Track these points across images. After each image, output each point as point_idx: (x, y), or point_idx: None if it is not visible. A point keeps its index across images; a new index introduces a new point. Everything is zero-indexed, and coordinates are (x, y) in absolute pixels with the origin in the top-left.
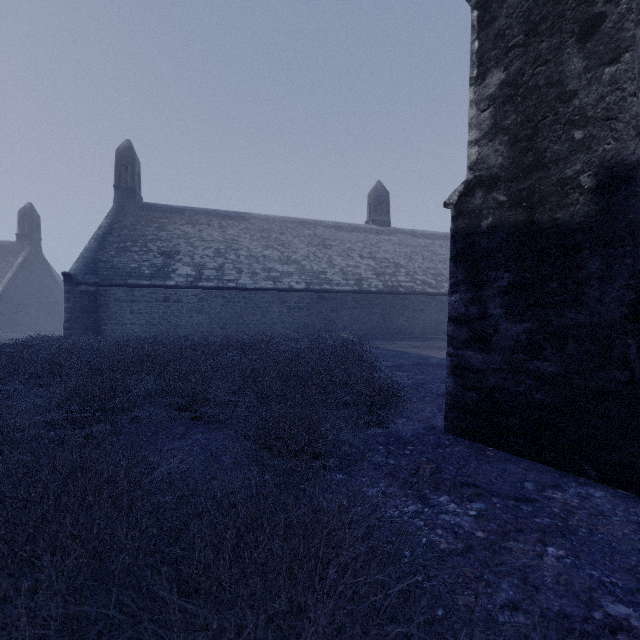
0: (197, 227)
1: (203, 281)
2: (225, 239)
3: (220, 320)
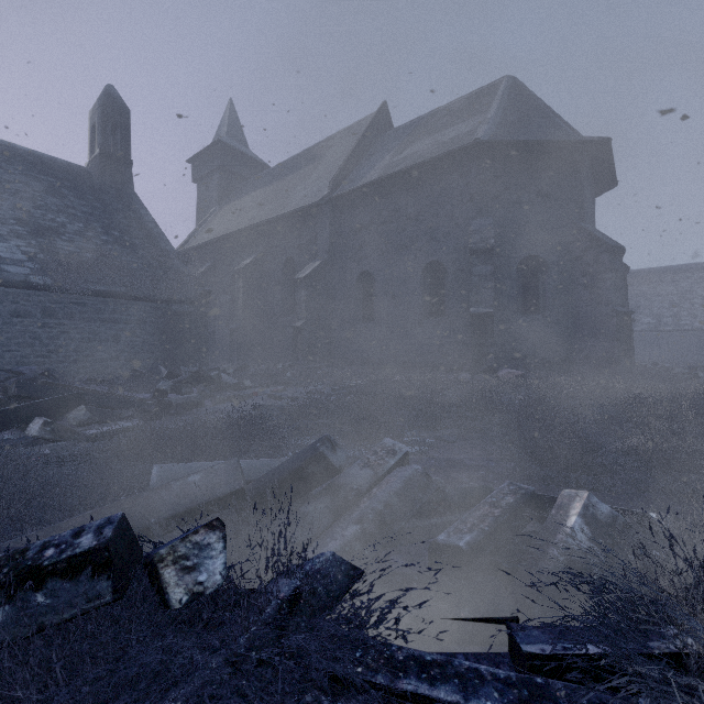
0: (651, 285)
1: (662, 326)
2: (678, 291)
3: (676, 352)
